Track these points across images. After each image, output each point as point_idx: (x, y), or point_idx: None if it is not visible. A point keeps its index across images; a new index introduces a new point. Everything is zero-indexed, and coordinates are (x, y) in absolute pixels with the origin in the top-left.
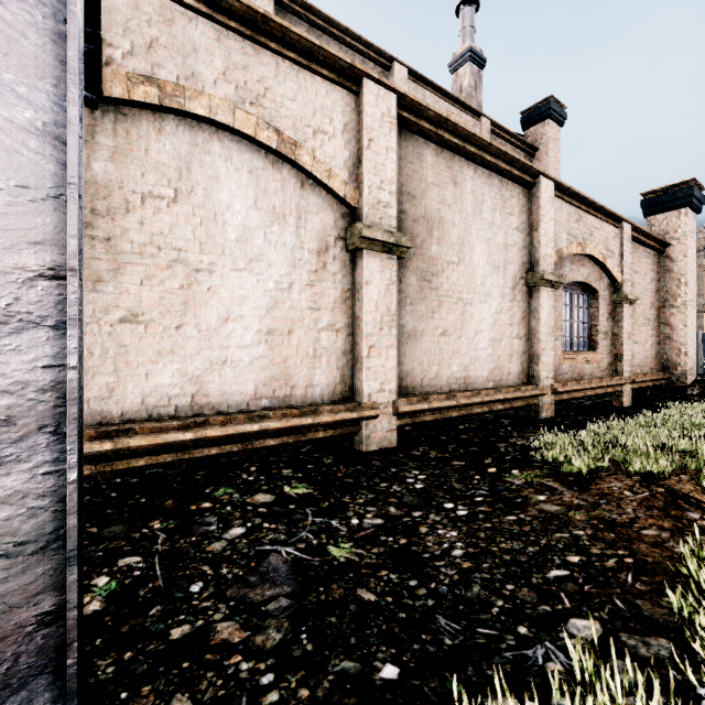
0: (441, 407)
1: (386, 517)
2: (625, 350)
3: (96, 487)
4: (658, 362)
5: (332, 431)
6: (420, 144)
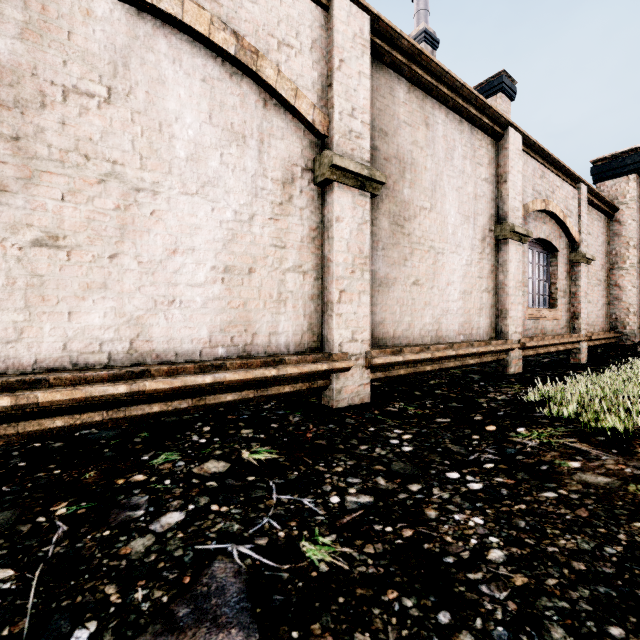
0: (415, 359)
1: (374, 492)
2: (582, 308)
3: (4, 454)
4: (607, 322)
5: (299, 385)
6: (392, 78)
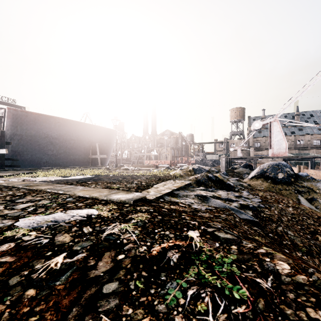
0: None
1: None
2: None
3: None
4: None
5: None
6: (300, 151)
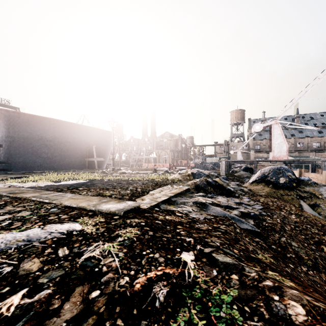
0: None
1: None
2: None
3: None
4: None
5: None
6: (300, 153)
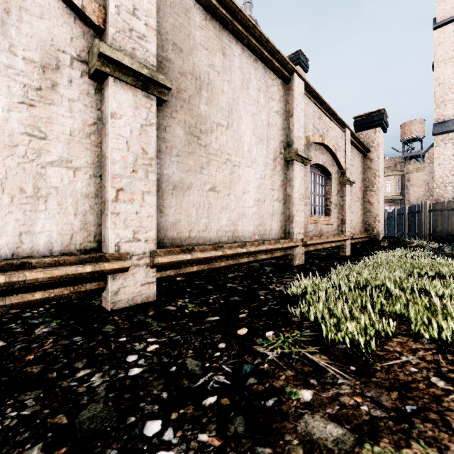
0: (206, 257)
1: None
2: (347, 217)
3: None
4: (363, 227)
5: (58, 289)
6: (187, 1)
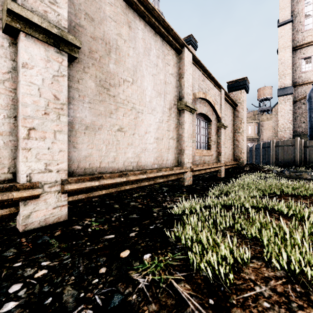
0: (113, 183)
1: None
2: (222, 150)
3: None
4: (233, 157)
5: None
6: None
